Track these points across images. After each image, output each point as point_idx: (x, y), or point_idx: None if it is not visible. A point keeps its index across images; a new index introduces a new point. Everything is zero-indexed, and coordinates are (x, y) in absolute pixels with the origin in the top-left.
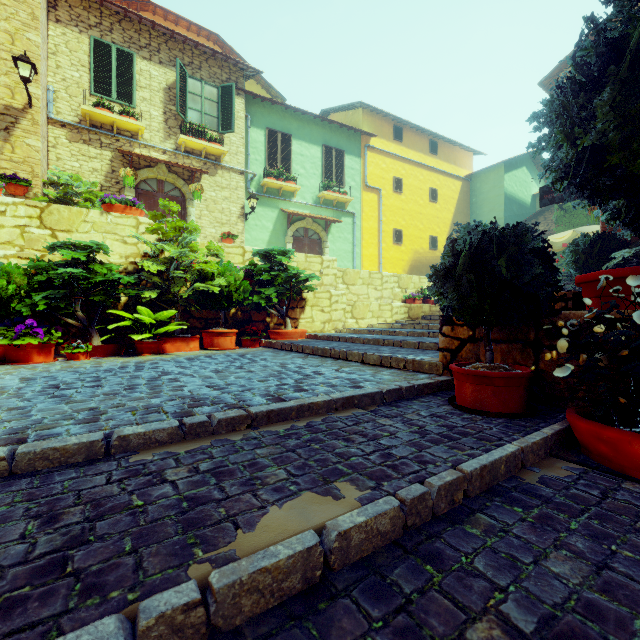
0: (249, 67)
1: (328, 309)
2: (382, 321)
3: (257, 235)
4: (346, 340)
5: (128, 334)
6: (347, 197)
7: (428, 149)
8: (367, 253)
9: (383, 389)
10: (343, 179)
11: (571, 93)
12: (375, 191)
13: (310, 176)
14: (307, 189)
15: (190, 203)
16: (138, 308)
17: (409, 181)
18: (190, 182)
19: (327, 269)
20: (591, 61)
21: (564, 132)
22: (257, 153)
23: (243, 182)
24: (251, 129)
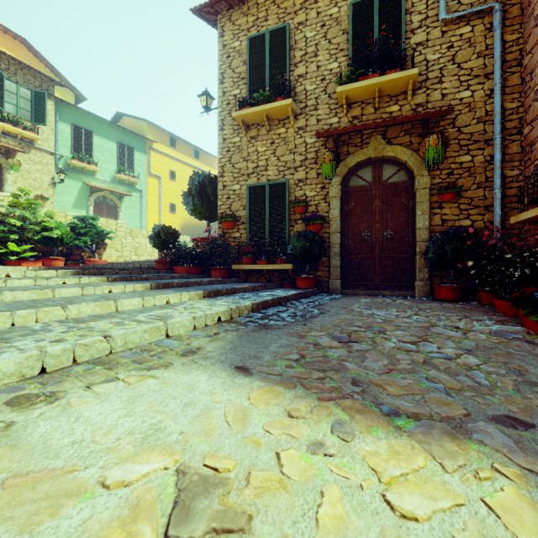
0: (59, 83)
1: (121, 250)
2: (154, 258)
3: (64, 198)
4: (130, 263)
5: (2, 256)
6: (136, 180)
7: (193, 155)
8: (151, 217)
9: (136, 267)
10: (133, 167)
11: (188, 193)
12: (157, 177)
13: (108, 162)
14: (106, 170)
15: (7, 171)
16: (8, 243)
17: (181, 174)
18: (7, 155)
19: (120, 228)
20: (191, 187)
21: (186, 203)
22: (64, 140)
23: (53, 160)
24: (59, 122)
